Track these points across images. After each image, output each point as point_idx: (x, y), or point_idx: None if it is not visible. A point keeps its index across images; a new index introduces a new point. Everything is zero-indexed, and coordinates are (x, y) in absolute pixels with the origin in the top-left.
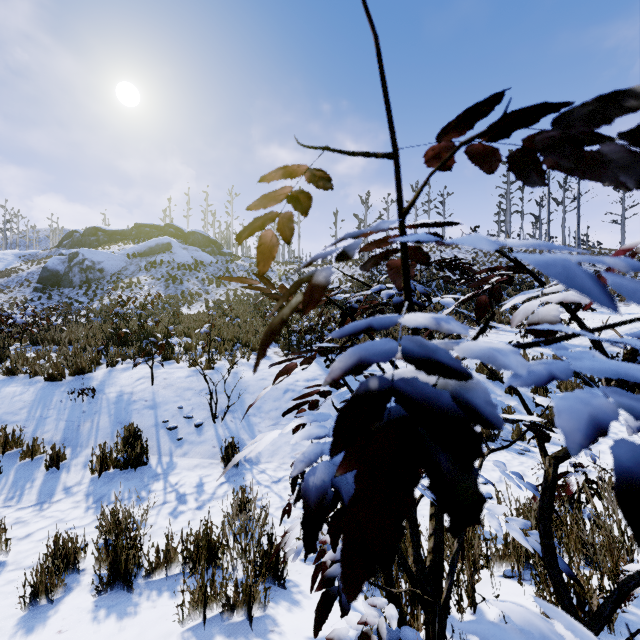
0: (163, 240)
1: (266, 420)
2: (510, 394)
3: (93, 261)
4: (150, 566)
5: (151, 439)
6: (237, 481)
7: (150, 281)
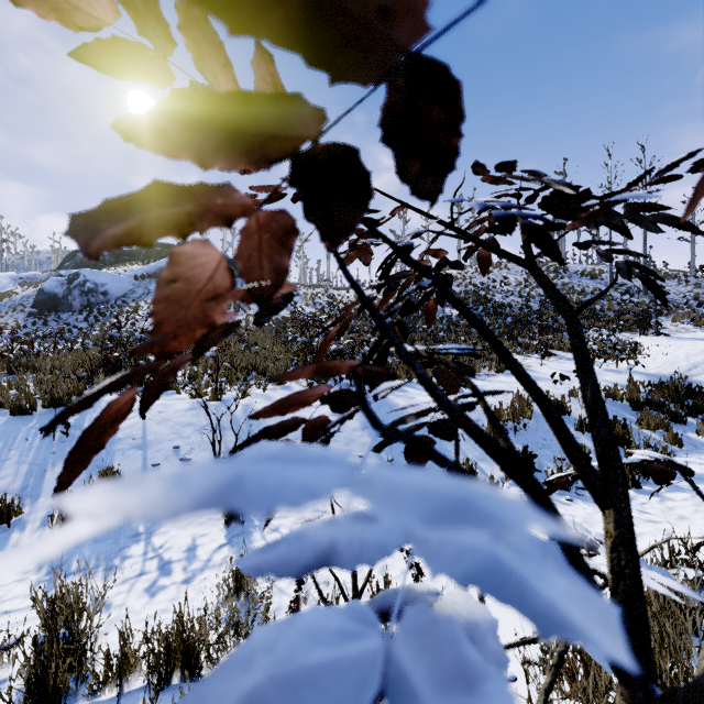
0: None
1: None
2: (581, 431)
3: (96, 283)
4: (96, 680)
5: None
6: (241, 543)
7: None
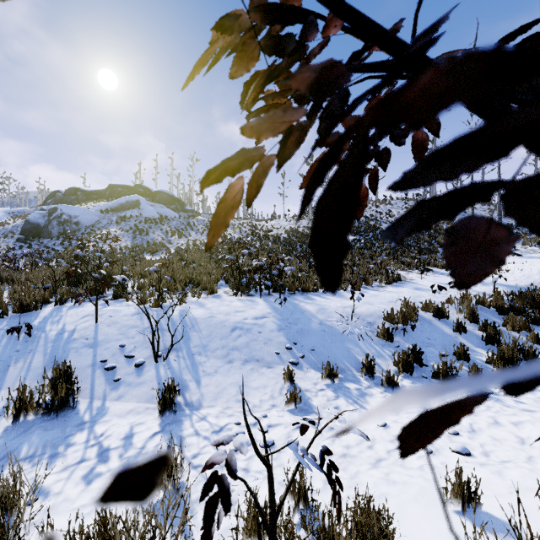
0: (132, 198)
1: (212, 359)
2: (458, 332)
3: (70, 215)
4: None
5: (85, 380)
6: (173, 431)
7: (119, 232)
